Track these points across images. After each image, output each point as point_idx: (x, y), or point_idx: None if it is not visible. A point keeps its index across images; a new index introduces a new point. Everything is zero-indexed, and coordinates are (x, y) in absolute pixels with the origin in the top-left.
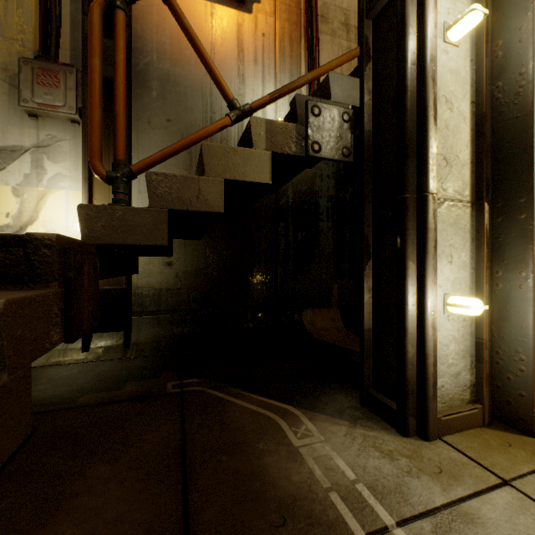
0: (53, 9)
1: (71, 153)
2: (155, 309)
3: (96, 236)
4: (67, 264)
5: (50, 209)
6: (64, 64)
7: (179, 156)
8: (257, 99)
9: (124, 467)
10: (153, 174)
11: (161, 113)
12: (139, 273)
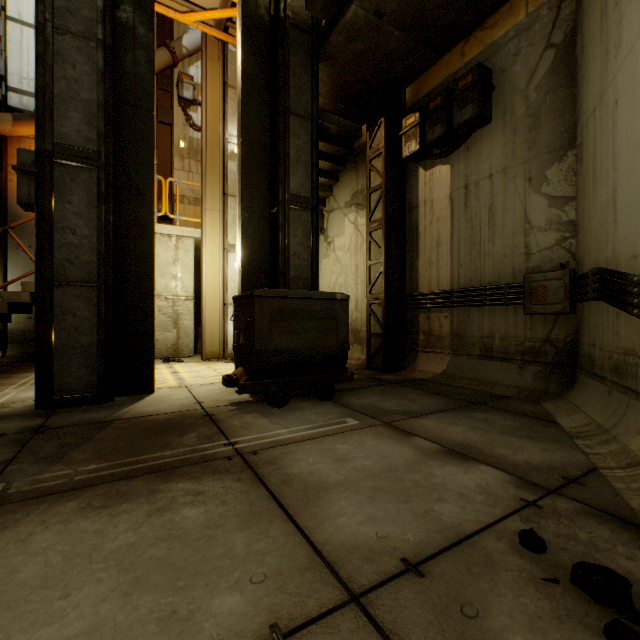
0: None
1: None
2: (22, 341)
3: None
4: None
5: None
6: None
7: None
8: None
9: None
10: (3, 292)
11: (26, 243)
12: (12, 323)
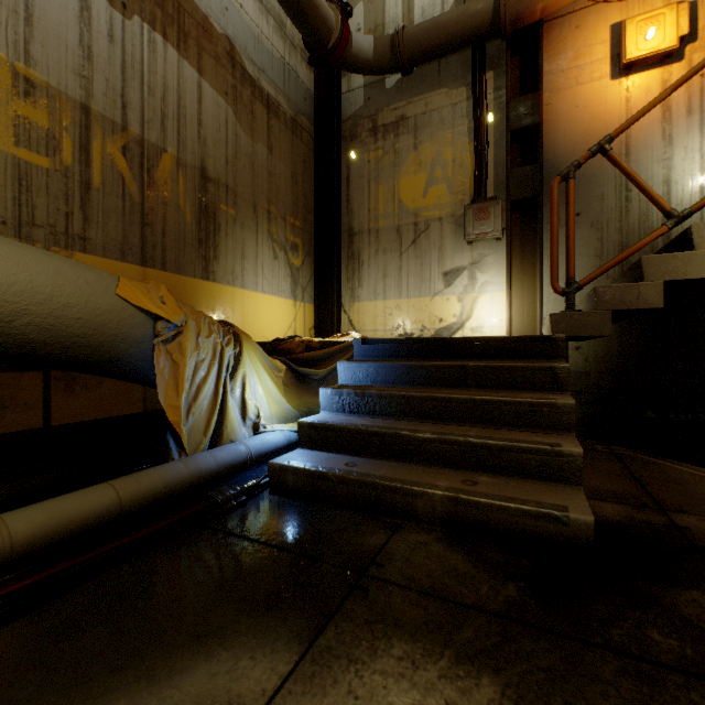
0: (483, 160)
1: (494, 264)
2: None
3: (560, 332)
4: (565, 350)
5: (479, 308)
6: (490, 198)
7: (588, 245)
8: (698, 202)
9: (590, 471)
10: (599, 287)
11: None
12: None
